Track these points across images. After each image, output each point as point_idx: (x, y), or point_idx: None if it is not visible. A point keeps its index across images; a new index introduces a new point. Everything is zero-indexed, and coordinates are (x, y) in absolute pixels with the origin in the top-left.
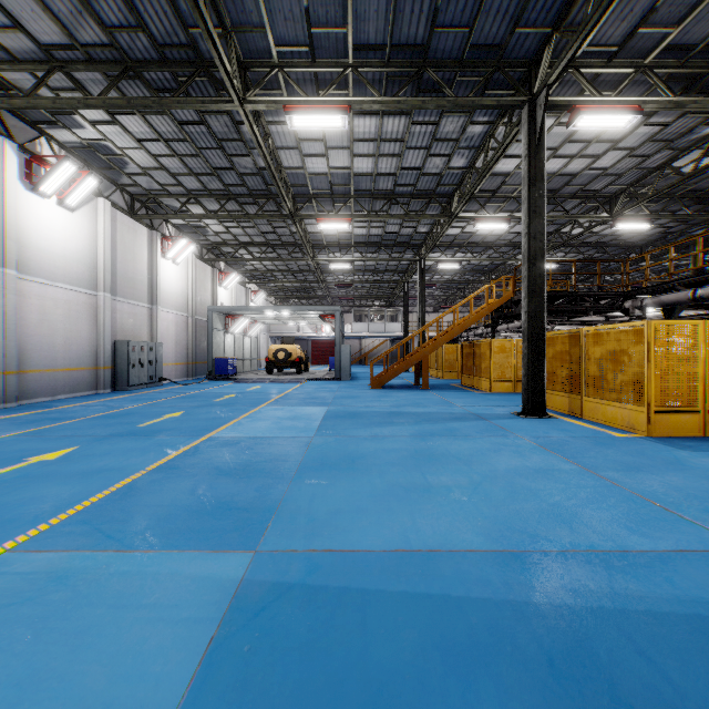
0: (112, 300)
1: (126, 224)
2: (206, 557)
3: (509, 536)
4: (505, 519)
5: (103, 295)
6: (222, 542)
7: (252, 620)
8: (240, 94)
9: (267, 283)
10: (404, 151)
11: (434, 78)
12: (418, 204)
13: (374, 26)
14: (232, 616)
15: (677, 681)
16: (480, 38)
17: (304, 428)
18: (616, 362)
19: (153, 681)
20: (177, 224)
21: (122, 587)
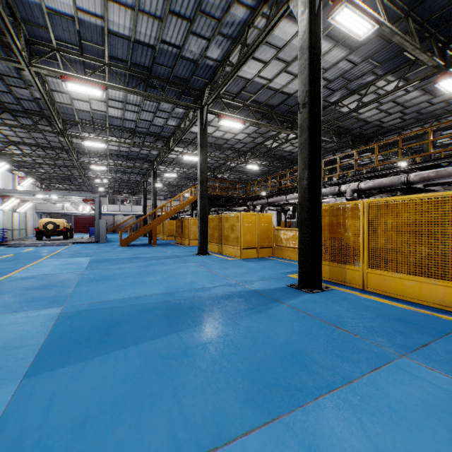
0: None
1: None
2: (39, 311)
3: (169, 289)
4: (170, 286)
5: None
6: (45, 307)
7: (69, 318)
8: (27, 60)
9: (35, 172)
10: (141, 111)
11: (155, 84)
12: (150, 139)
13: (121, 51)
14: (60, 319)
15: (196, 305)
16: (177, 73)
17: (77, 268)
18: (232, 229)
19: (36, 332)
20: None
21: (1, 322)
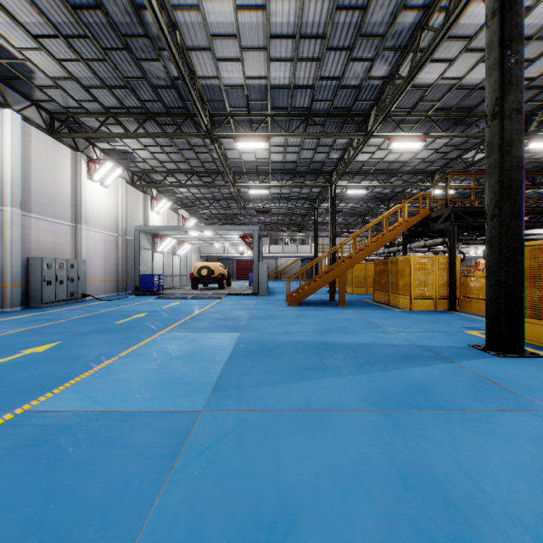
0: (25, 216)
1: (44, 141)
2: None
3: None
4: None
5: (11, 210)
6: None
7: None
8: None
9: (195, 209)
10: (325, 53)
11: None
12: (333, 125)
13: None
14: None
15: None
16: None
17: (194, 382)
18: None
19: None
20: (105, 149)
21: None
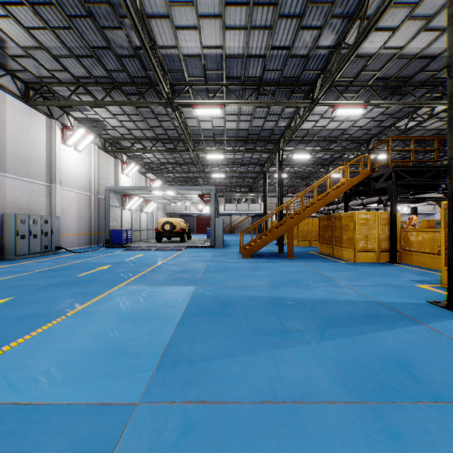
0: (1, 176)
1: (20, 108)
2: None
3: None
4: None
5: None
6: None
7: None
8: None
9: (160, 172)
10: (276, 22)
11: None
12: (282, 95)
13: None
14: None
15: None
16: None
17: (138, 353)
18: None
19: None
20: (78, 117)
21: None
